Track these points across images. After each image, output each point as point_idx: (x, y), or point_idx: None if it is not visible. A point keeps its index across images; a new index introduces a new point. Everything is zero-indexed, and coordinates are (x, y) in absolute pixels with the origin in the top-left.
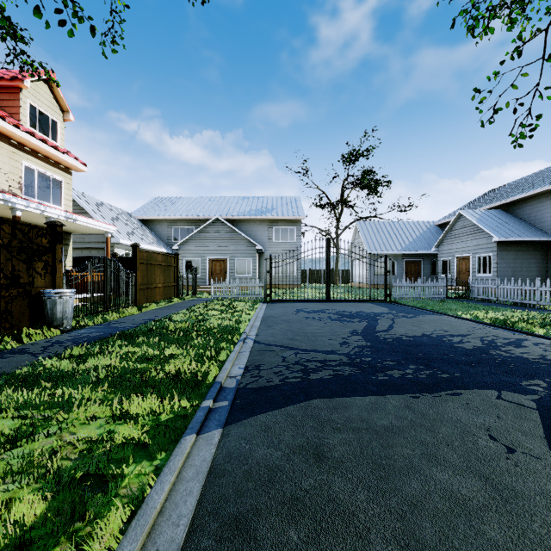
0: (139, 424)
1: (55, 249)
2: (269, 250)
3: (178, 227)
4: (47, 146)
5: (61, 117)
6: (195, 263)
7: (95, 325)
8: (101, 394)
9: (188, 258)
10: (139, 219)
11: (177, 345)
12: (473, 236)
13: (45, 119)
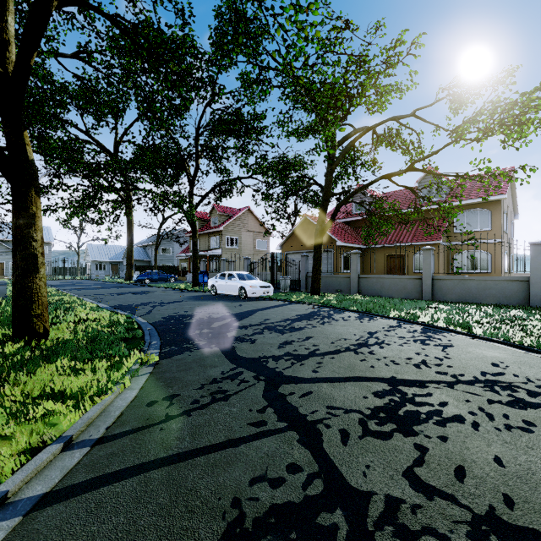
0: None
1: None
2: None
3: None
4: None
5: None
6: None
7: None
8: None
9: None
10: None
11: None
12: None
13: None
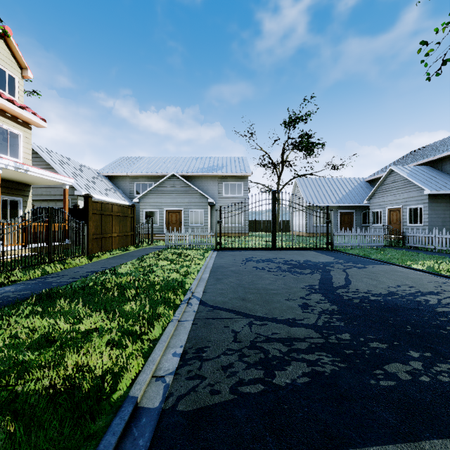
0: None
1: None
2: (219, 203)
3: (139, 183)
4: (1, 99)
5: (19, 74)
6: (153, 214)
7: (30, 280)
8: None
9: (147, 210)
10: (104, 175)
11: (102, 314)
12: (403, 189)
13: (1, 73)
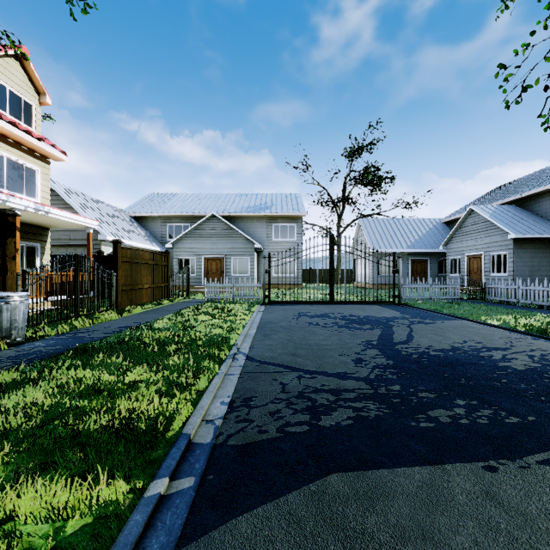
0: None
1: (5, 243)
2: (268, 249)
3: (173, 224)
4: (18, 130)
5: (37, 100)
6: (189, 261)
7: (58, 335)
8: None
9: (182, 257)
10: (131, 215)
11: (145, 366)
12: (485, 233)
13: (16, 100)
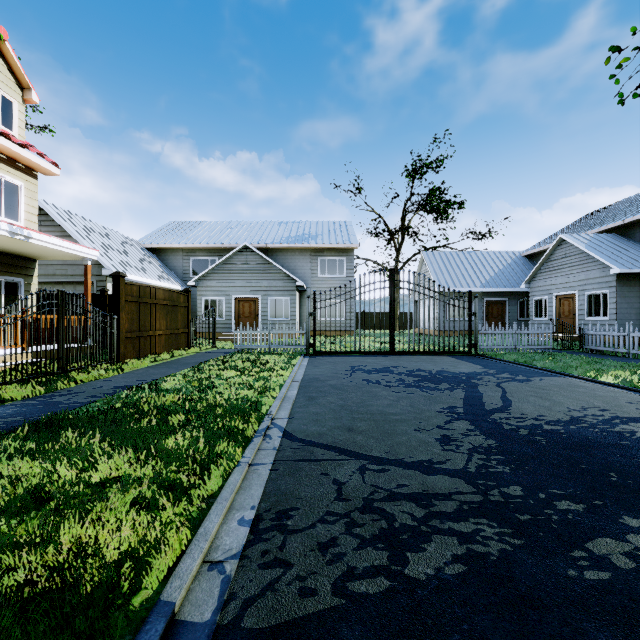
0: None
1: None
2: (312, 288)
3: (197, 258)
4: None
5: (19, 96)
6: (217, 303)
7: (26, 400)
8: None
9: (208, 297)
10: (147, 247)
11: (129, 453)
12: (580, 267)
13: None
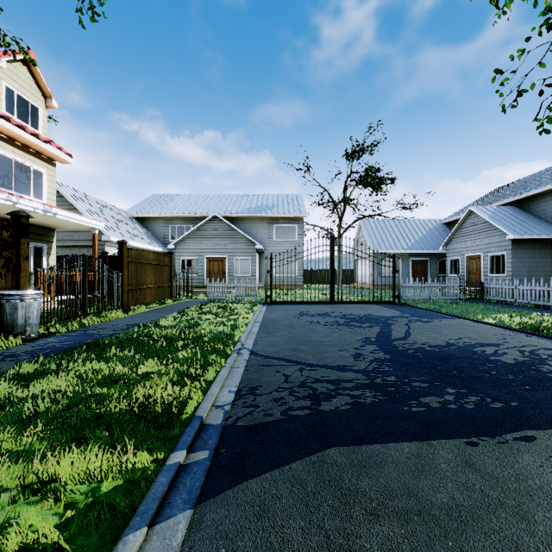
0: (61, 506)
1: (19, 244)
2: (269, 250)
3: (175, 225)
4: (26, 133)
5: (43, 103)
6: (191, 262)
7: (69, 332)
8: (28, 441)
9: (184, 258)
10: (133, 216)
11: (156, 360)
12: (484, 234)
13: (24, 104)
